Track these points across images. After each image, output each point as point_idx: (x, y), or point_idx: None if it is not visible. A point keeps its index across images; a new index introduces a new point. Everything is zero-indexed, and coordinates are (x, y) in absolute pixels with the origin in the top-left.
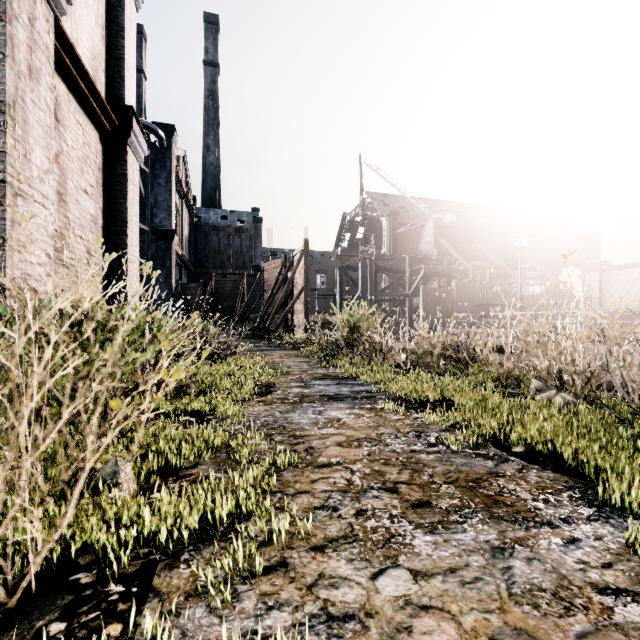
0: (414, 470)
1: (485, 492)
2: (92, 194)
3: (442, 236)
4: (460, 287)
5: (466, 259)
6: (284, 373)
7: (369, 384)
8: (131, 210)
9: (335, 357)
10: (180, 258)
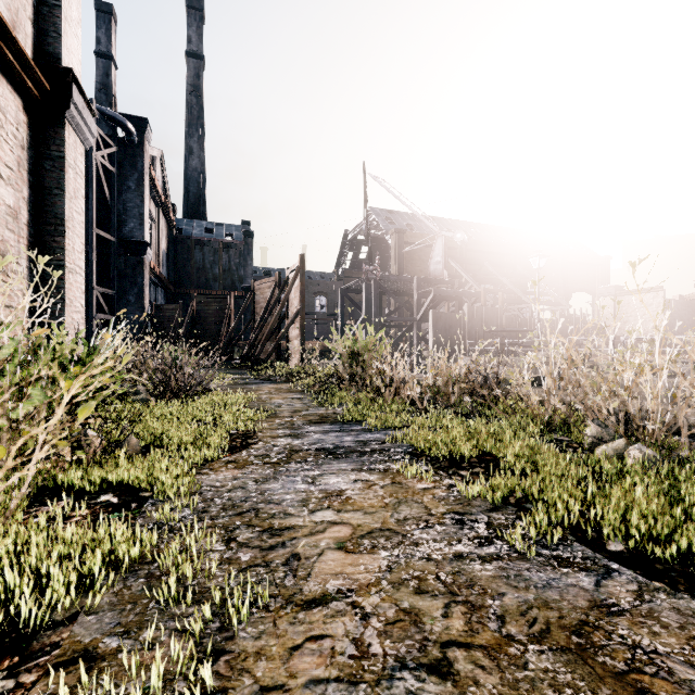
0: (470, 605)
1: (609, 663)
2: (10, 178)
3: (451, 257)
4: (472, 311)
5: (476, 282)
6: (270, 415)
7: (379, 430)
8: (72, 205)
9: (336, 392)
10: (155, 275)
